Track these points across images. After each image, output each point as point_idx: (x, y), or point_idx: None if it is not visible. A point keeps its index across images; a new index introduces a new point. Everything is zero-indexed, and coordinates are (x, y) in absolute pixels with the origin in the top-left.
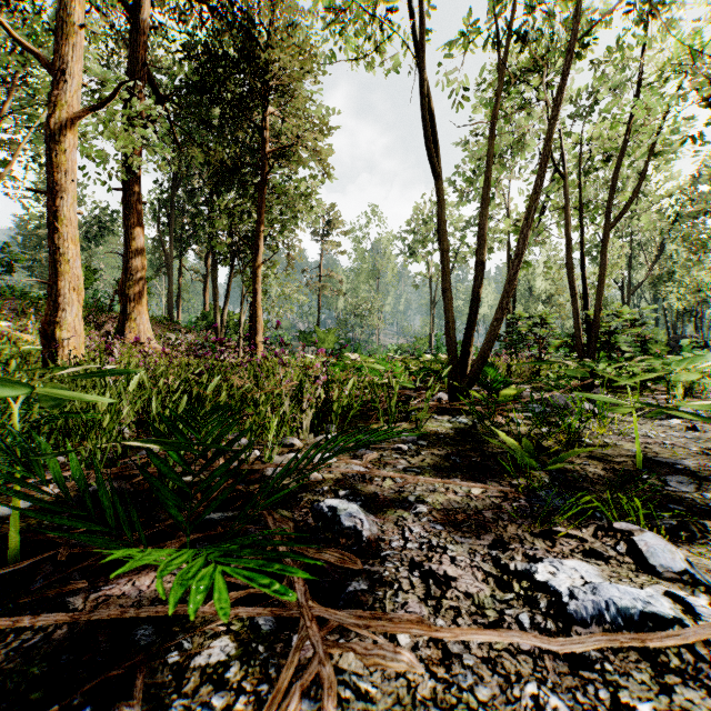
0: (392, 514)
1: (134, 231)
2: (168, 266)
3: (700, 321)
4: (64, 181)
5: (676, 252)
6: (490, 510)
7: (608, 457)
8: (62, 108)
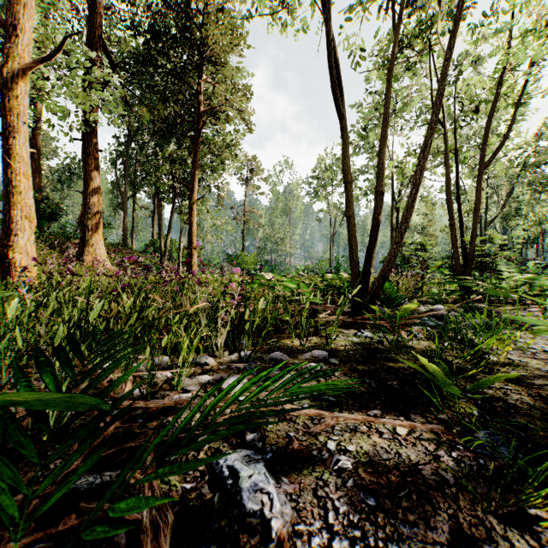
0: (310, 475)
1: (92, 173)
2: (123, 203)
3: (541, 247)
4: (18, 123)
5: (521, 193)
6: (427, 464)
7: (524, 378)
8: (15, 59)
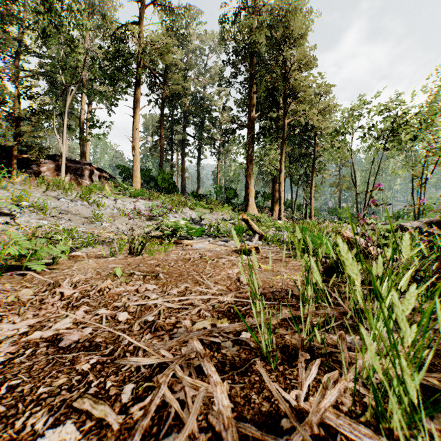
0: None
1: (275, 184)
2: None
3: None
4: (281, 190)
5: None
6: None
7: None
8: (281, 177)
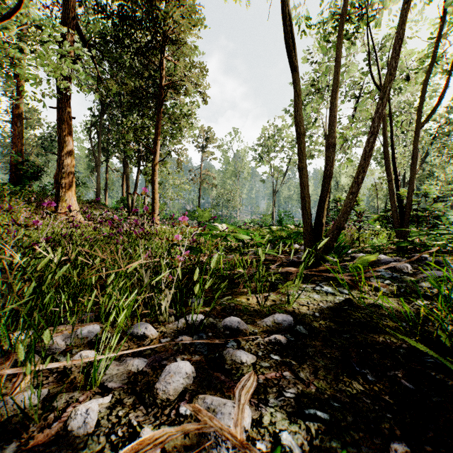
0: None
1: (65, 137)
2: (96, 165)
3: (451, 204)
4: None
5: (433, 159)
6: None
7: None
8: None
